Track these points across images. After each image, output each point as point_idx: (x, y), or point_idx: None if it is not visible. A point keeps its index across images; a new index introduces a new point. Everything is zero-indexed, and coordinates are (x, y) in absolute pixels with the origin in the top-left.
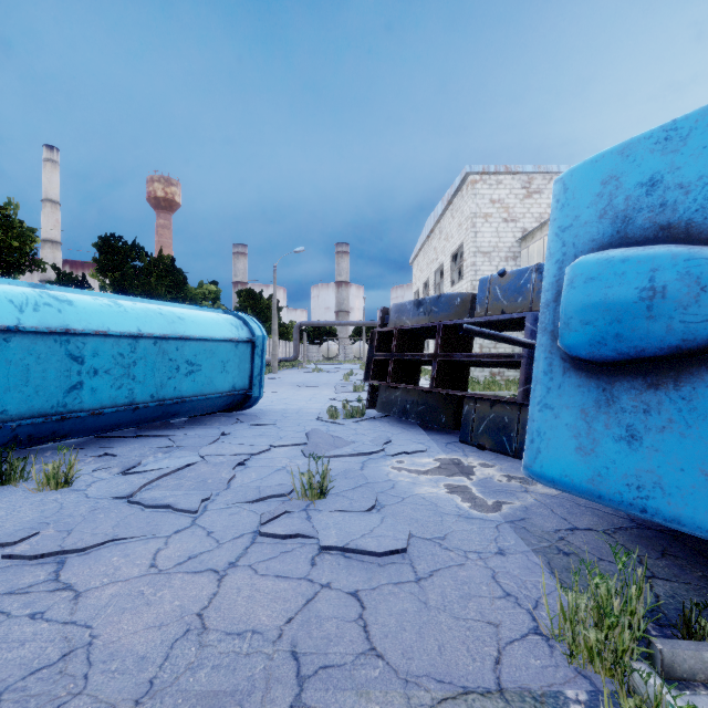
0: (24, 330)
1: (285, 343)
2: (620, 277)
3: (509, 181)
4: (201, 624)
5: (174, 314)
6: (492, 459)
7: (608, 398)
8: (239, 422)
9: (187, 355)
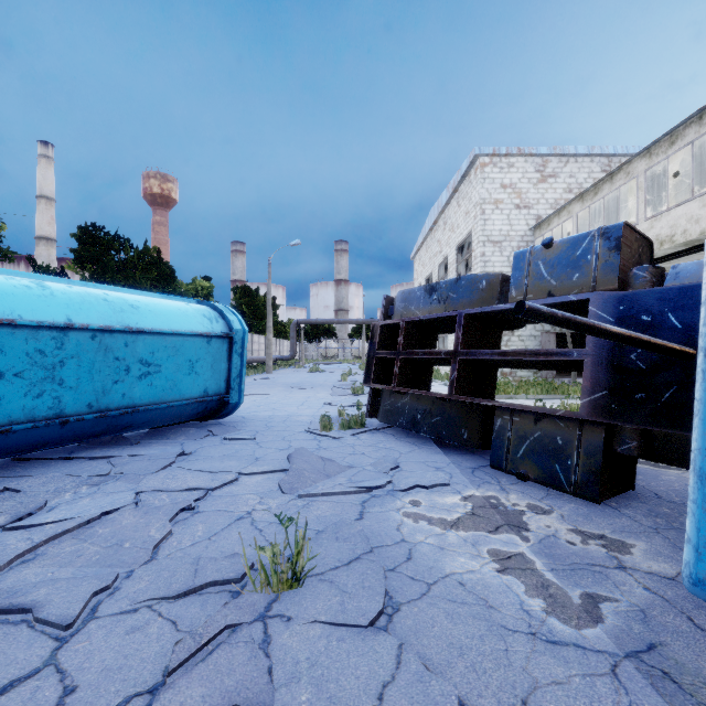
0: None
1: (283, 342)
2: None
3: (522, 164)
4: None
5: (125, 301)
6: (544, 498)
7: None
8: (211, 434)
9: (141, 353)
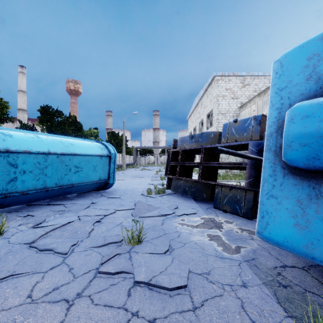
0: None
1: (129, 156)
2: None
3: (234, 80)
4: None
5: (68, 142)
6: (231, 218)
7: (317, 194)
8: (102, 196)
9: (75, 163)
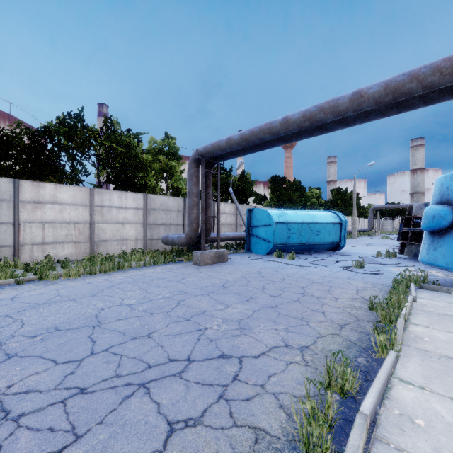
0: (280, 222)
1: (364, 219)
2: (430, 213)
3: None
4: (332, 274)
5: (312, 215)
6: (445, 272)
7: (432, 241)
8: (335, 254)
9: (316, 228)
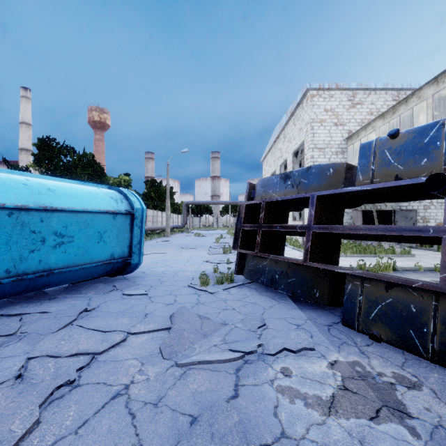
0: None
1: (178, 216)
2: None
3: (338, 95)
4: None
5: (43, 186)
6: (404, 364)
7: None
8: (115, 289)
9: (55, 227)
